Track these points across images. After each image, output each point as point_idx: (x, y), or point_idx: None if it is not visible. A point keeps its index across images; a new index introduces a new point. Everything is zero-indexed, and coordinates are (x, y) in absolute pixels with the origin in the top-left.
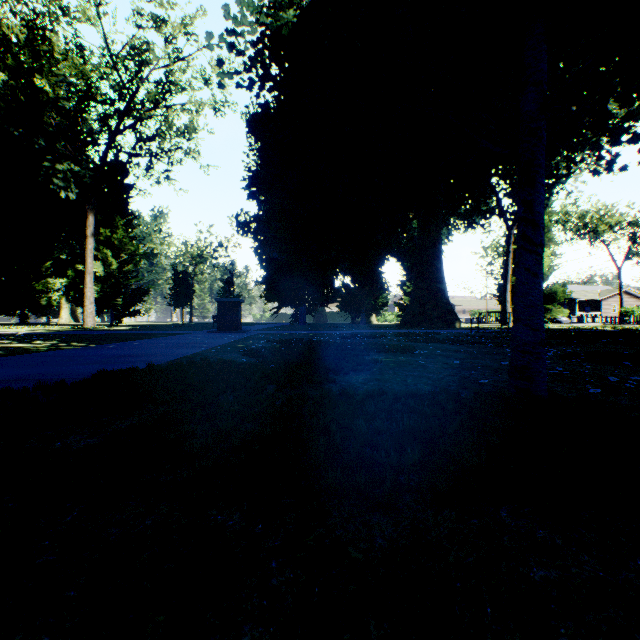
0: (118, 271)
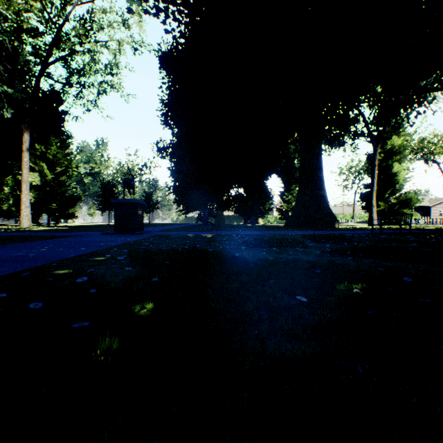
0: (52, 181)
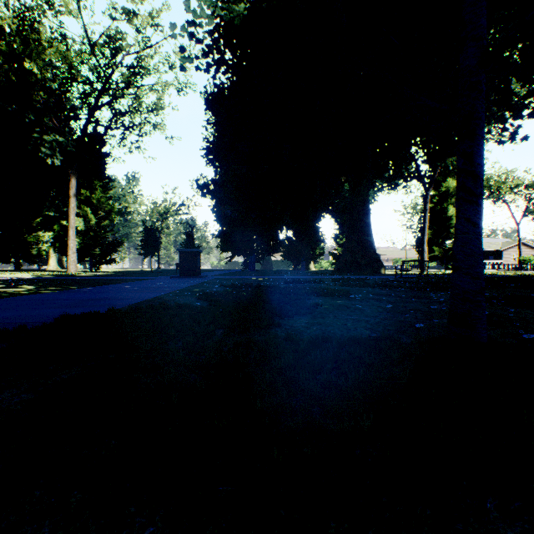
0: (96, 226)
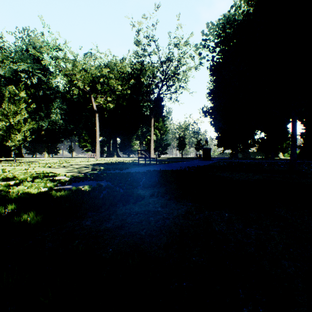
0: (160, 138)
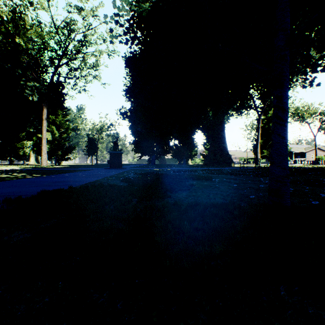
0: (59, 137)
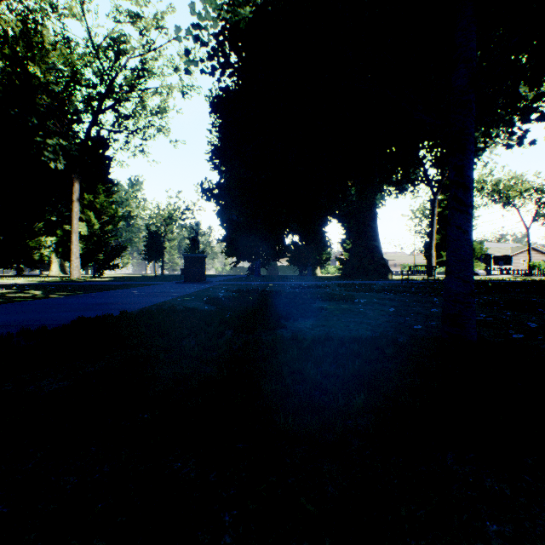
0: (100, 231)
